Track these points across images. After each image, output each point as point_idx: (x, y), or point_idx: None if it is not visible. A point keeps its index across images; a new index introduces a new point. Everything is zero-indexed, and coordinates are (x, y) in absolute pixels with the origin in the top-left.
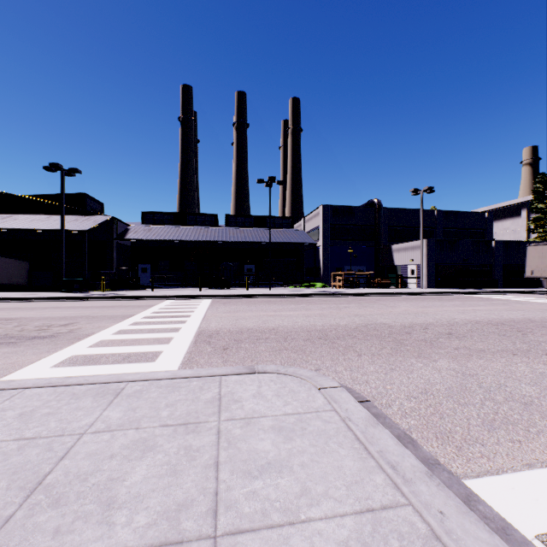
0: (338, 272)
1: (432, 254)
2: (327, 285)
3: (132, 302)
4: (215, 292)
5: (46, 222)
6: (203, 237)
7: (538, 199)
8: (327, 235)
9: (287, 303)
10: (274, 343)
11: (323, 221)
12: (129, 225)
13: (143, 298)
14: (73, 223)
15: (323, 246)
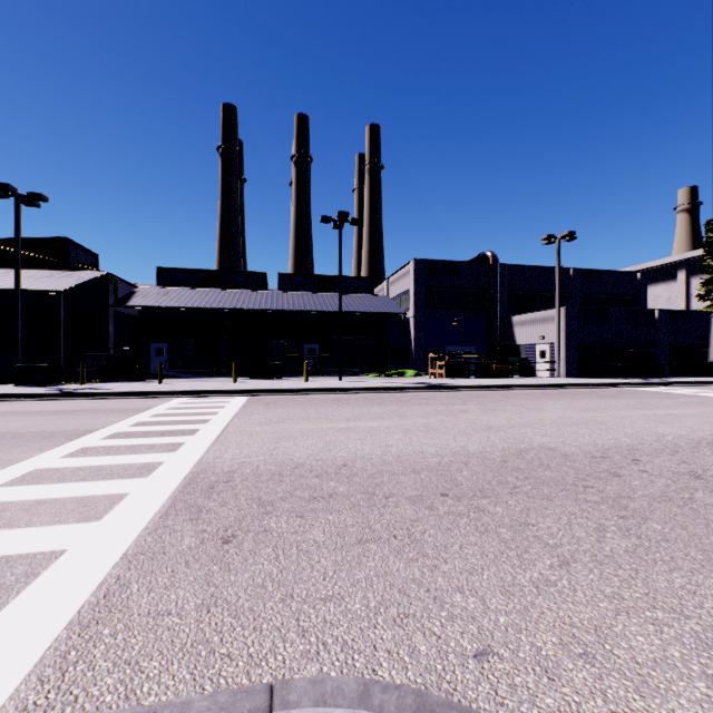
0: (438, 354)
1: (573, 328)
2: (422, 372)
3: (117, 402)
4: (257, 385)
5: (1, 279)
6: (244, 303)
7: (711, 254)
8: (422, 302)
9: (367, 404)
10: (347, 512)
11: (416, 282)
12: (136, 286)
13: (138, 395)
14: (43, 280)
15: (416, 318)
